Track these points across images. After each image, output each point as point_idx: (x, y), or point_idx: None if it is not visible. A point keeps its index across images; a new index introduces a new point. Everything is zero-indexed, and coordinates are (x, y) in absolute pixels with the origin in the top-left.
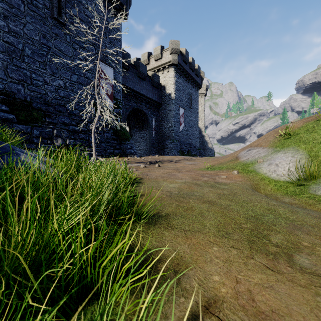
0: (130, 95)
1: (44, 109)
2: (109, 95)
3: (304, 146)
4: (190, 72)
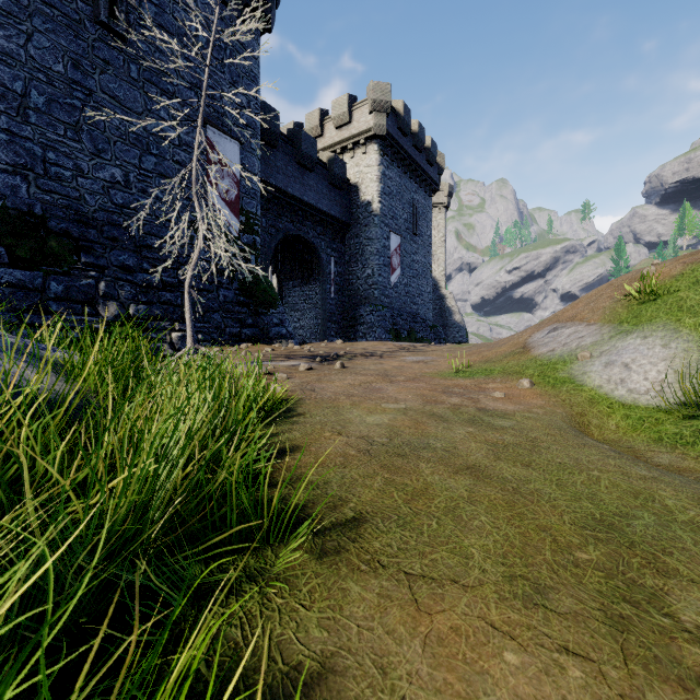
0: (280, 204)
1: (77, 233)
2: (229, 203)
3: (693, 321)
4: (414, 154)
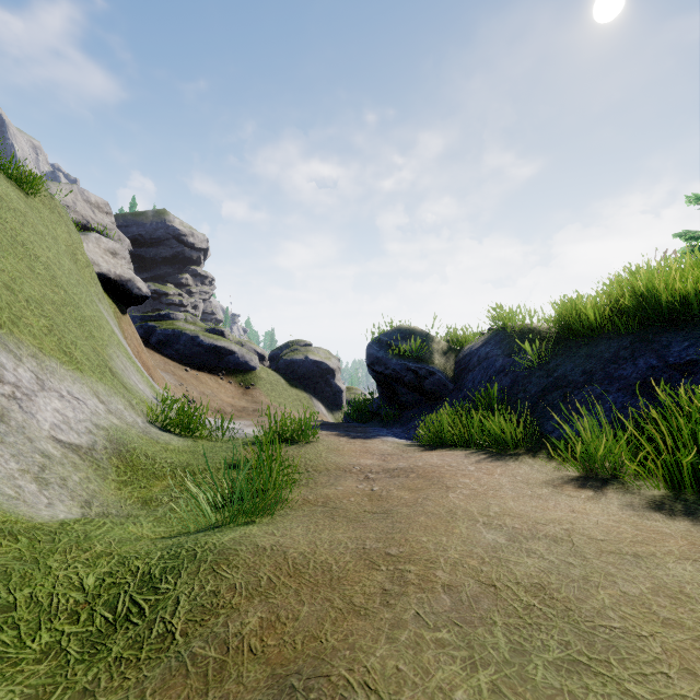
0: None
1: None
2: None
3: None
4: None
